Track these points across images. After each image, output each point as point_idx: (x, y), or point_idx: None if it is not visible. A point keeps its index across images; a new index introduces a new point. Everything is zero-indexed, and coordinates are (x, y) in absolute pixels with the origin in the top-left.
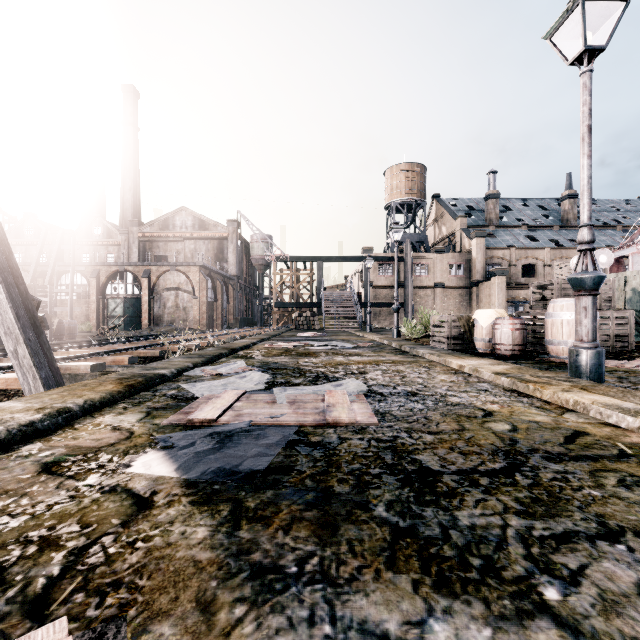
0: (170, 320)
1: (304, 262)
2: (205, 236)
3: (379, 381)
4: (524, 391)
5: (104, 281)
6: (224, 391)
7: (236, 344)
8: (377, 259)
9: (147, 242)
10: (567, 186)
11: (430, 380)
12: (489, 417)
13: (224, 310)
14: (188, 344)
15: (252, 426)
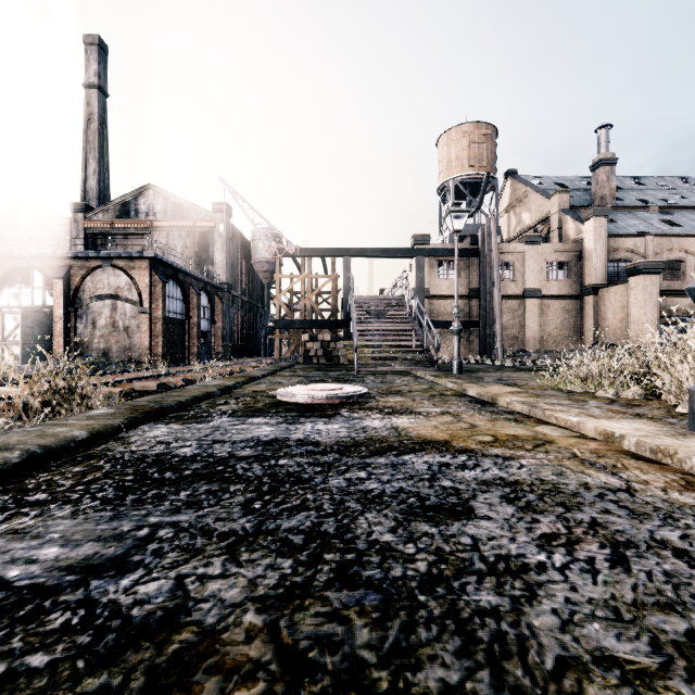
0: (103, 348)
1: (323, 260)
2: (181, 226)
3: None
4: None
5: None
6: None
7: None
8: (436, 253)
9: (98, 235)
10: None
11: None
12: None
13: (208, 333)
14: None
15: None
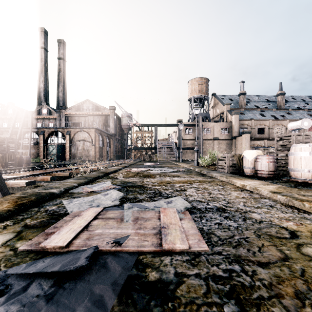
0: (80, 156)
1: (148, 127)
2: (98, 114)
3: (195, 197)
4: (300, 207)
5: (47, 136)
6: (87, 209)
7: (109, 170)
8: (184, 125)
9: (69, 117)
10: (280, 89)
11: (228, 196)
12: (297, 238)
13: (108, 151)
14: (86, 169)
15: (97, 253)
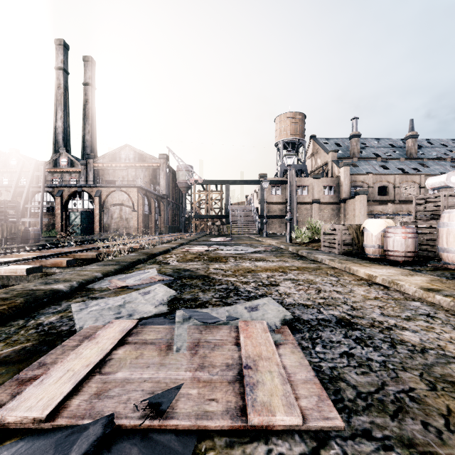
0: (116, 228)
1: (216, 185)
2: (143, 166)
3: (296, 298)
4: None
5: (66, 199)
6: (109, 323)
7: (157, 249)
8: (270, 182)
9: (100, 170)
10: (410, 129)
11: (351, 296)
12: None
13: (157, 220)
14: (123, 247)
15: (111, 434)
